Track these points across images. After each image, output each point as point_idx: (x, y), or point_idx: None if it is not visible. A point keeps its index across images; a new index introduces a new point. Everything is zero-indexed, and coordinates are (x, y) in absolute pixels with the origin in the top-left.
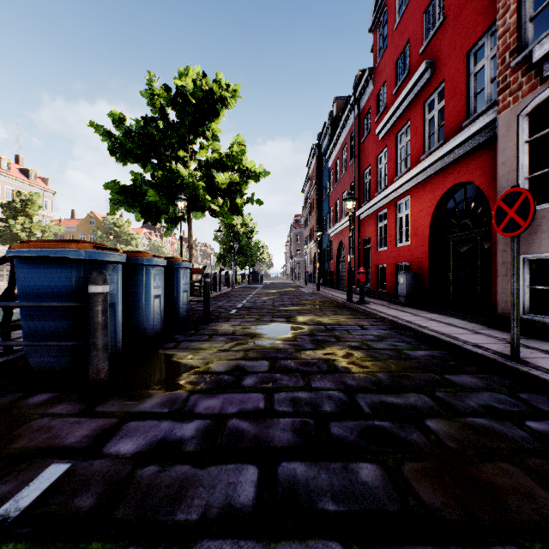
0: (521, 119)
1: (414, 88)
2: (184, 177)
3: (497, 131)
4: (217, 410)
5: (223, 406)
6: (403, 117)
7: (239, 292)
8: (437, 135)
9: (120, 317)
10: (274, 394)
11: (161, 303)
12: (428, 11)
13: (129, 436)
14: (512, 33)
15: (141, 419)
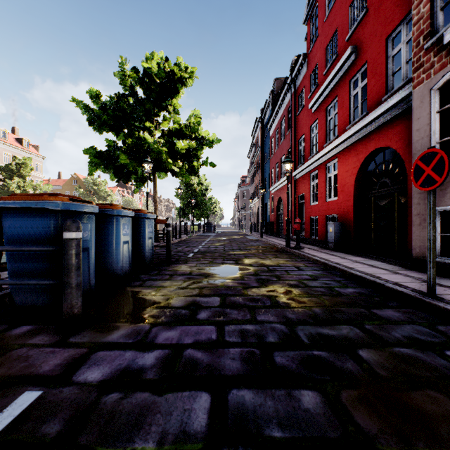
0: (433, 93)
1: (341, 69)
2: (149, 143)
3: (412, 103)
4: (175, 341)
5: (180, 337)
6: (332, 93)
7: (196, 239)
8: (360, 108)
9: (93, 260)
10: (224, 326)
11: (129, 248)
12: (353, 5)
13: (97, 364)
14: (425, 20)
15: (108, 349)
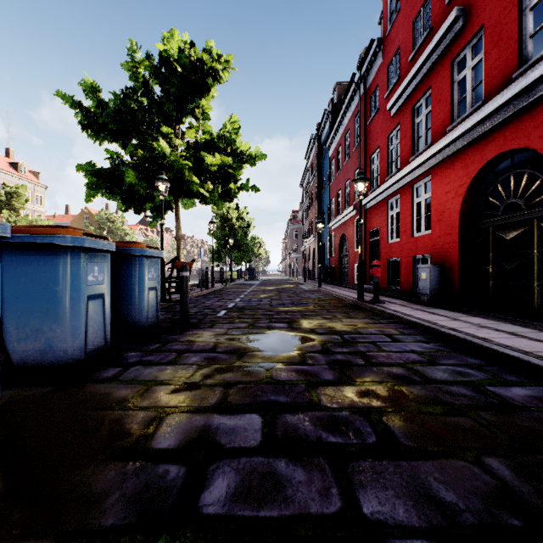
0: None
1: (439, 47)
2: (166, 154)
3: None
4: None
5: None
6: (422, 84)
7: (234, 289)
8: (470, 97)
9: None
10: None
11: (105, 306)
12: None
13: None
14: None
15: None
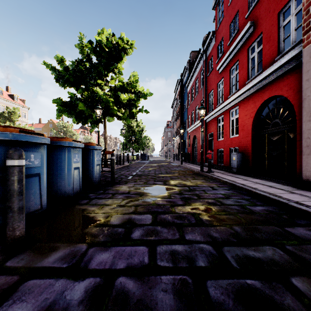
0: None
1: (242, 40)
2: (100, 95)
3: (302, 59)
4: (108, 265)
5: (114, 260)
6: (234, 58)
7: (135, 165)
8: (257, 67)
9: (45, 183)
10: (156, 247)
11: (80, 172)
12: None
13: (21, 300)
14: None
15: (39, 277)
